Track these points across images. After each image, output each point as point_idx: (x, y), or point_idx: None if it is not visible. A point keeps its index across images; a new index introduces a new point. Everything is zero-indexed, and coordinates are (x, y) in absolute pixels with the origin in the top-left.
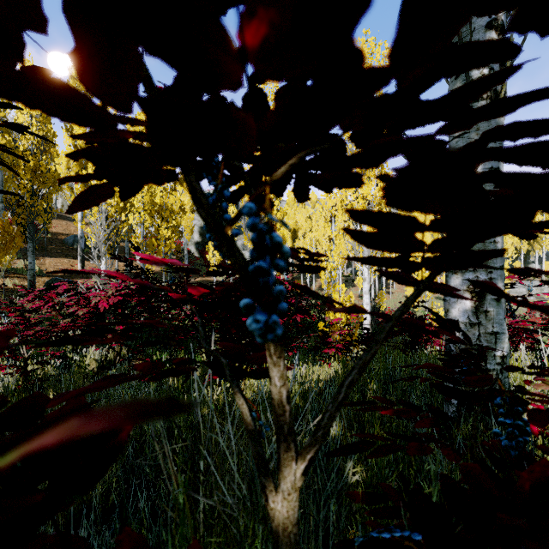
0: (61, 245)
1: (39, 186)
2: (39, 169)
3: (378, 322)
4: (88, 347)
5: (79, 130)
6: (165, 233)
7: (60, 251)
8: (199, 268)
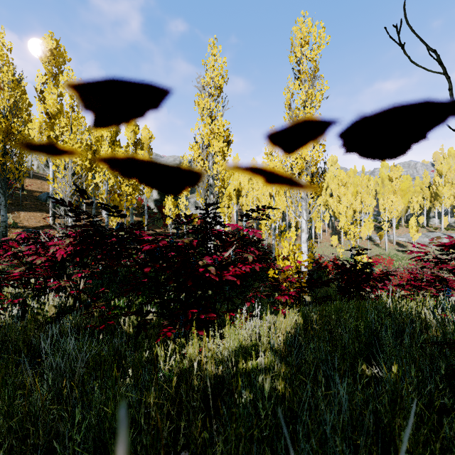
0: (35, 201)
1: (11, 146)
2: (10, 131)
3: (314, 267)
4: (48, 294)
5: (50, 100)
6: (126, 190)
7: (34, 206)
8: (157, 221)
